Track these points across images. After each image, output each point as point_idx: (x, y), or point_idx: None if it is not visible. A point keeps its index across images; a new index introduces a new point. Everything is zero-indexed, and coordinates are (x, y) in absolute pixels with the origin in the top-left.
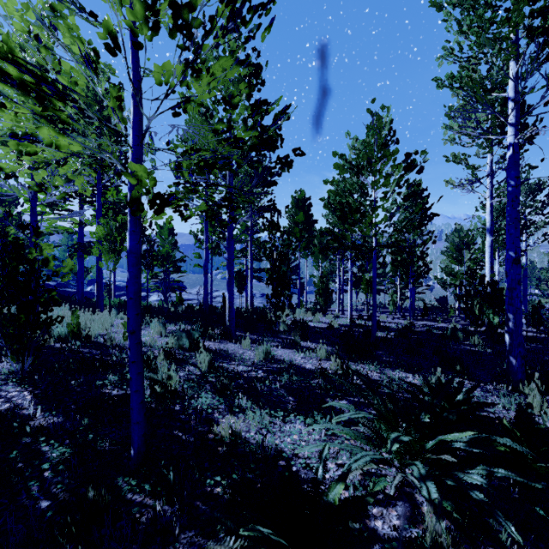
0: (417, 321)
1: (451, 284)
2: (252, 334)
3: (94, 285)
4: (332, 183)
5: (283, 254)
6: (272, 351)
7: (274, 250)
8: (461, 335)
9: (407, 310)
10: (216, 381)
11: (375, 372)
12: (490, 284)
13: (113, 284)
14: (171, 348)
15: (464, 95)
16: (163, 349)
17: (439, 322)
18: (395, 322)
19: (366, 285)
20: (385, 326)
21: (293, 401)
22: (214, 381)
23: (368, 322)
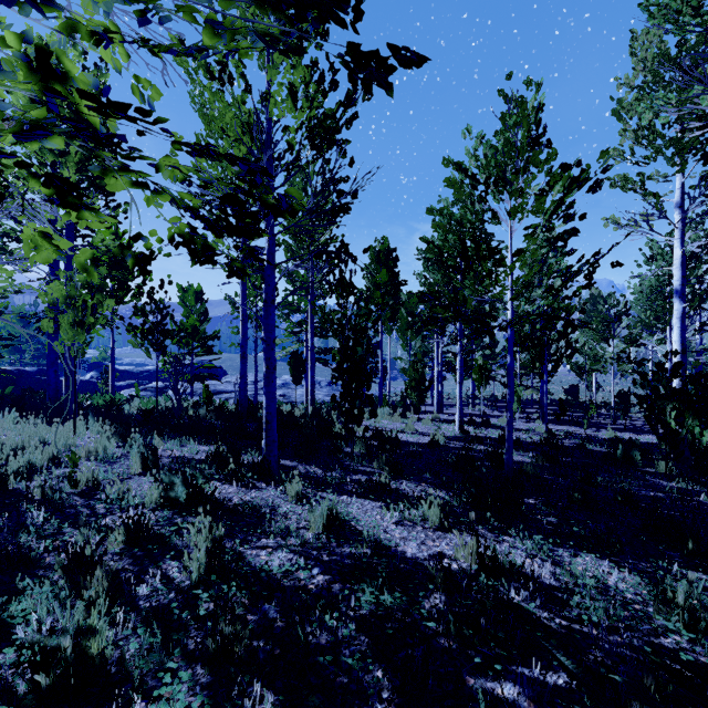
0: (550, 424)
1: (594, 371)
2: (308, 464)
3: (97, 370)
4: (441, 212)
5: (360, 329)
6: (341, 505)
7: (346, 322)
8: (639, 458)
9: (525, 404)
10: (215, 613)
11: (545, 568)
12: (691, 378)
13: (111, 372)
14: (140, 517)
15: (636, 86)
16: (122, 521)
17: (585, 428)
18: (523, 429)
19: (479, 373)
20: (517, 441)
21: (391, 702)
22: (214, 609)
23: (485, 431)
